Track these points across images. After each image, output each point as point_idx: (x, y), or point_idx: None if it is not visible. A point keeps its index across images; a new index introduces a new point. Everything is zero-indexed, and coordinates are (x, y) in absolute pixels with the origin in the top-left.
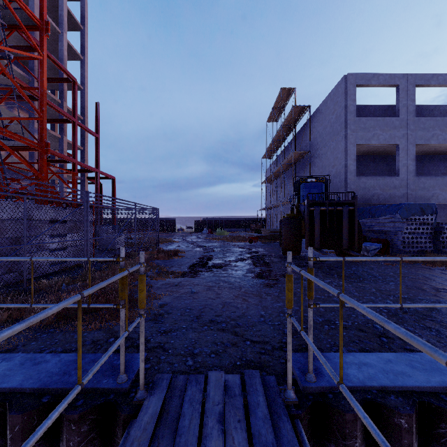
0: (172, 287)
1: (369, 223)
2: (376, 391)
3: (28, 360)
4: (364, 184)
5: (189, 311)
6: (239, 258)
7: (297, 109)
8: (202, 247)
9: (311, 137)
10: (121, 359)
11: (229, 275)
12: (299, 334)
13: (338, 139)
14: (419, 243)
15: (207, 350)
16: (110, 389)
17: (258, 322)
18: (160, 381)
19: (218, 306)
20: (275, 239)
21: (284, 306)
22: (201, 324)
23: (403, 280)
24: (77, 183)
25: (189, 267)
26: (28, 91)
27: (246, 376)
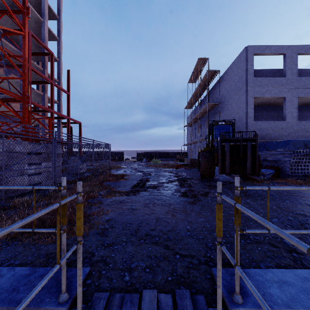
0: (117, 204)
1: (264, 155)
2: None
3: None
4: (260, 126)
5: (129, 226)
6: (168, 180)
7: (210, 72)
8: (142, 172)
9: (220, 93)
10: (63, 279)
11: (161, 194)
12: None
13: (240, 93)
14: (303, 169)
15: (143, 265)
16: (51, 309)
17: (185, 236)
18: (97, 302)
19: (153, 221)
20: (194, 166)
21: (206, 222)
22: (138, 237)
23: (295, 198)
24: (55, 126)
25: (131, 188)
26: (19, 61)
27: (178, 296)
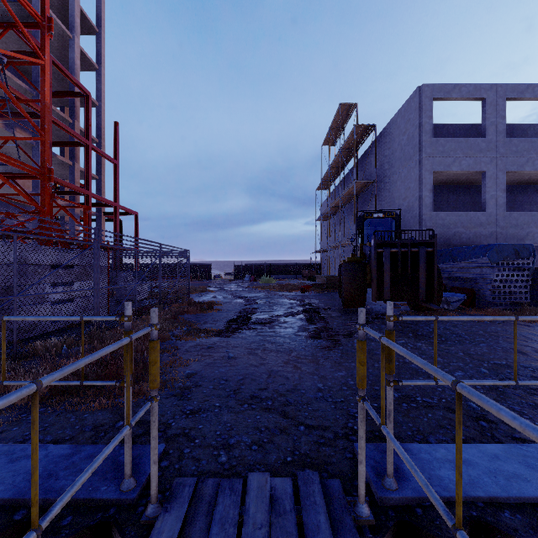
0: (203, 350)
1: (449, 269)
2: (483, 504)
3: (3, 455)
4: (443, 220)
5: (225, 383)
6: (288, 312)
7: (359, 129)
8: (244, 298)
9: (377, 164)
10: (127, 457)
11: (276, 334)
12: (369, 416)
13: (410, 165)
14: (513, 293)
15: (247, 440)
16: (111, 500)
17: (314, 398)
18: (180, 489)
19: (263, 376)
20: (333, 289)
21: (348, 377)
22: (240, 401)
23: (496, 340)
24: (92, 220)
25: (227, 324)
26: (31, 106)
27: (301, 480)
